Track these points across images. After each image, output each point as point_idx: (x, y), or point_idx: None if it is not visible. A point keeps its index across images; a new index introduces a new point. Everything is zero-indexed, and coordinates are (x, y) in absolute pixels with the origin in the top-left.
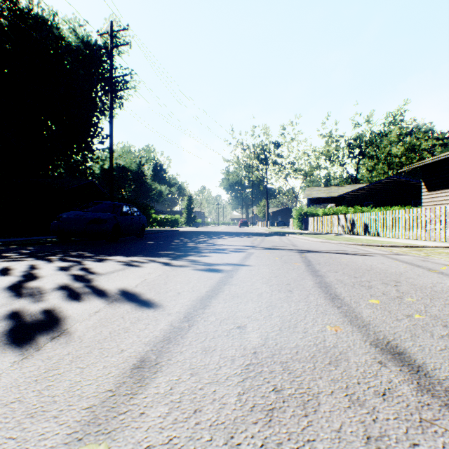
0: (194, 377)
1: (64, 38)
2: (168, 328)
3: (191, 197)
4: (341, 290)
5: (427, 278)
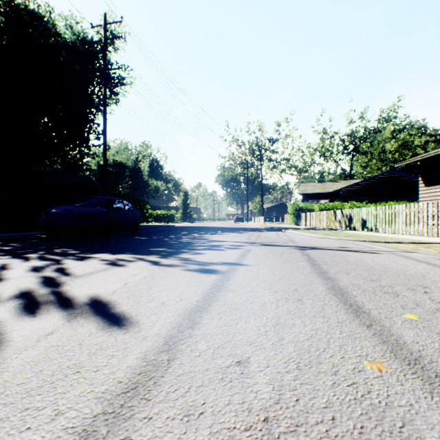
0: None
1: (61, 34)
2: (138, 365)
3: (187, 193)
4: (362, 298)
5: None
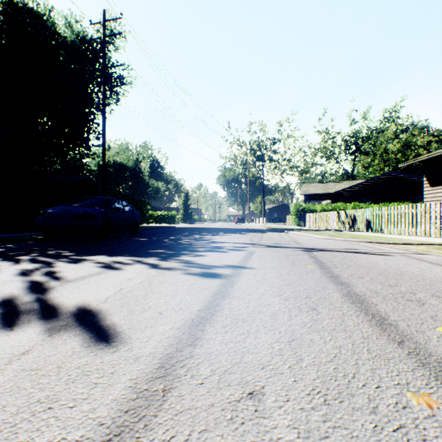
0: None
1: (60, 33)
2: (125, 398)
3: (187, 193)
4: (384, 307)
5: None
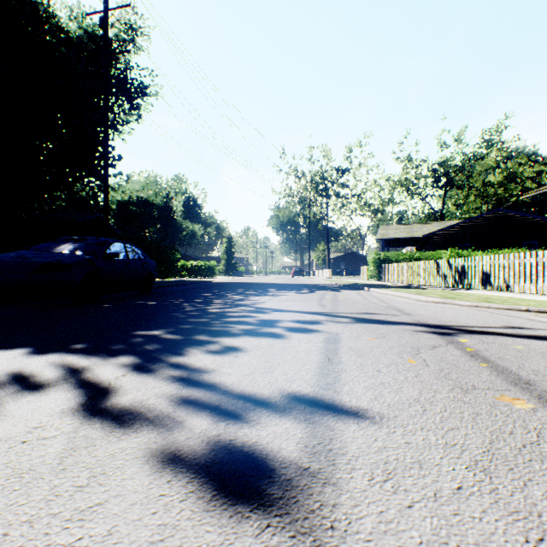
0: None
1: (64, 29)
2: None
3: (231, 239)
4: None
5: None
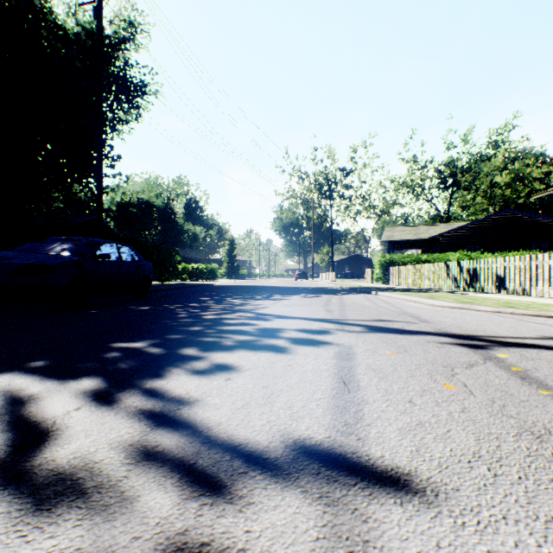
0: None
1: (61, 25)
2: None
3: (233, 241)
4: None
5: None
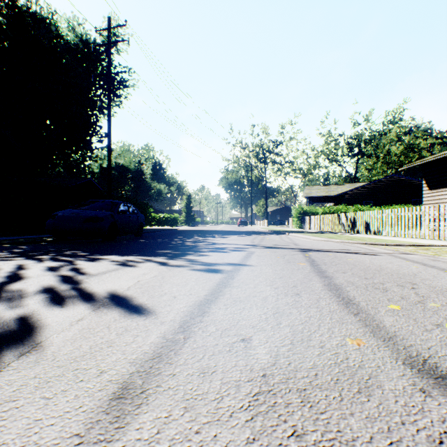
0: (189, 412)
1: (63, 36)
2: (159, 341)
3: (190, 196)
4: (354, 293)
5: (445, 280)
